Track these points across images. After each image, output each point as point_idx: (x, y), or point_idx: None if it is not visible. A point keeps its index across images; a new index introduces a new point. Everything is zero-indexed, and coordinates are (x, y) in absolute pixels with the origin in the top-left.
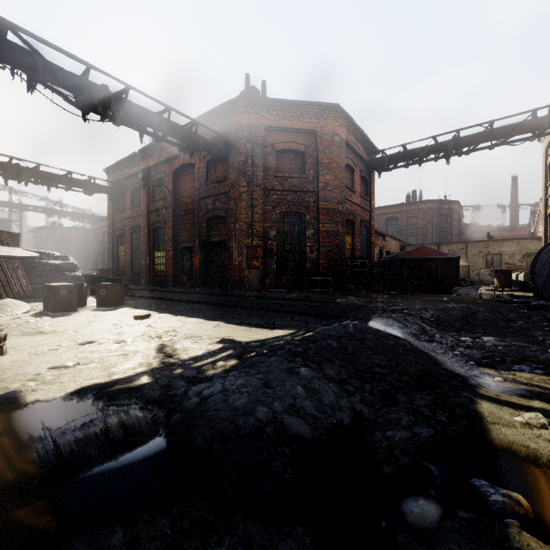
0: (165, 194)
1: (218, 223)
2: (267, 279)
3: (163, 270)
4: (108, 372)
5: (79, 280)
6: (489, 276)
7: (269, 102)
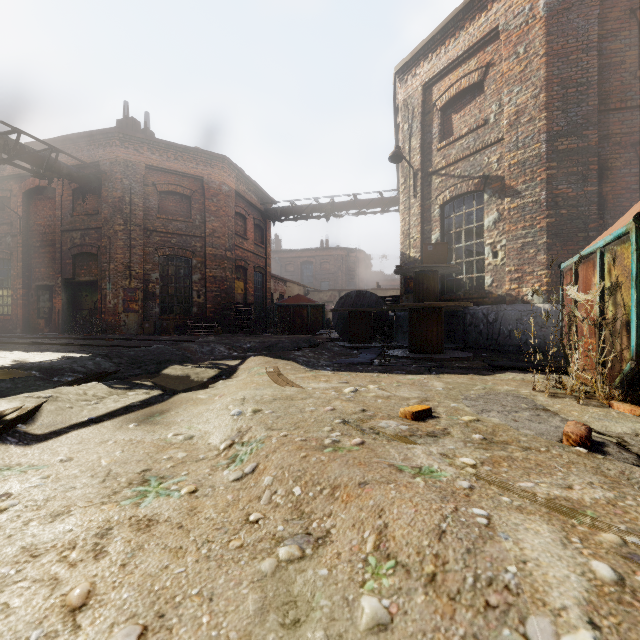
0: (11, 218)
1: (89, 261)
2: (147, 323)
3: (8, 313)
4: None
5: None
6: None
7: (150, 141)
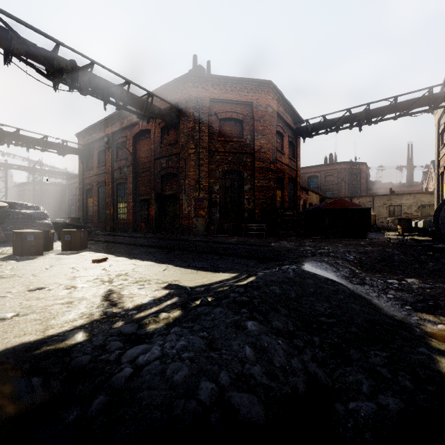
0: (126, 155)
1: (171, 179)
2: (212, 226)
3: (125, 218)
4: (45, 325)
5: (48, 227)
6: (391, 223)
7: (213, 78)
